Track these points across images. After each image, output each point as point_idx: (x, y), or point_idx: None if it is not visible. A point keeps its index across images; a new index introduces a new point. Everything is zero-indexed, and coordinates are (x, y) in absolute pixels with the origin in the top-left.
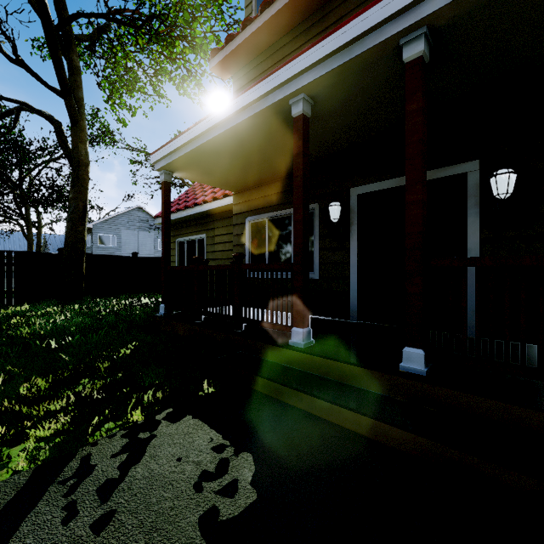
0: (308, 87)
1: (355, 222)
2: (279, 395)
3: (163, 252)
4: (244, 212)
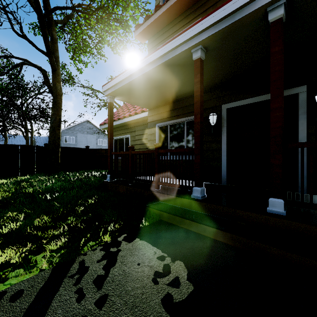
0: (204, 41)
1: (225, 125)
2: (189, 227)
3: (109, 143)
4: (155, 121)
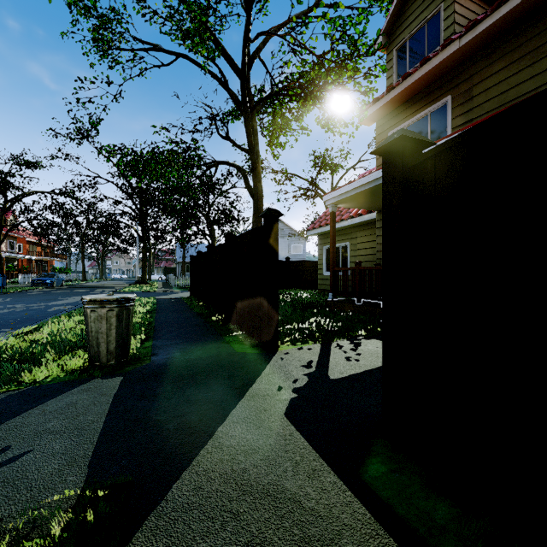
0: None
1: None
2: None
3: (331, 258)
4: None
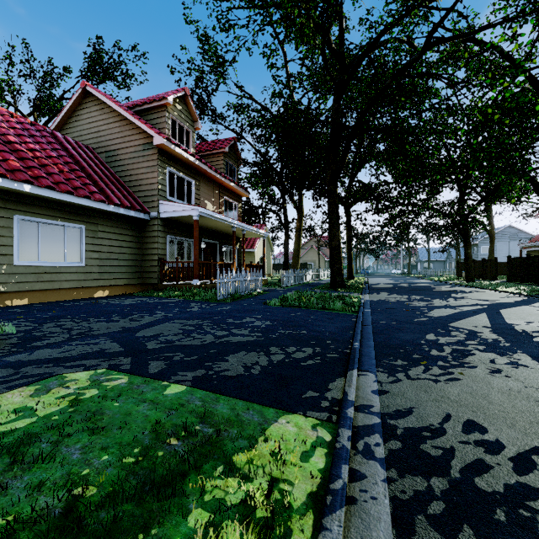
0: None
1: None
2: None
3: None
4: None
